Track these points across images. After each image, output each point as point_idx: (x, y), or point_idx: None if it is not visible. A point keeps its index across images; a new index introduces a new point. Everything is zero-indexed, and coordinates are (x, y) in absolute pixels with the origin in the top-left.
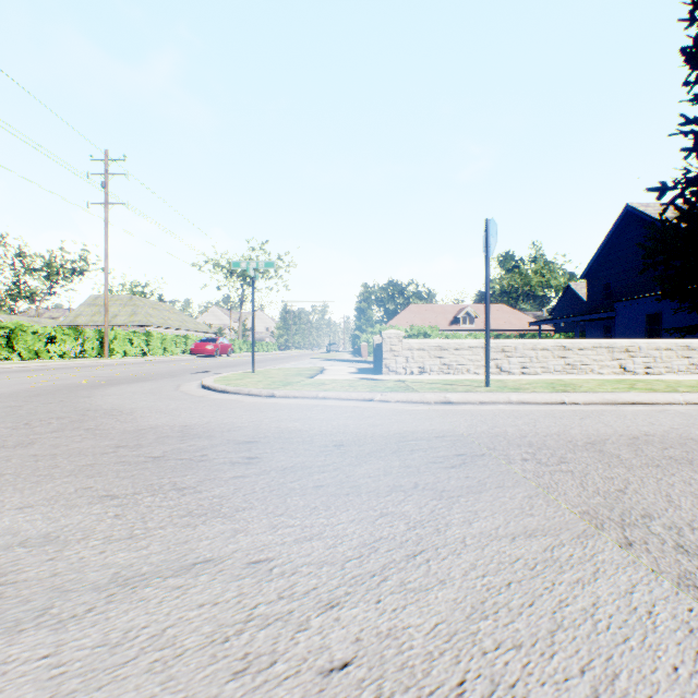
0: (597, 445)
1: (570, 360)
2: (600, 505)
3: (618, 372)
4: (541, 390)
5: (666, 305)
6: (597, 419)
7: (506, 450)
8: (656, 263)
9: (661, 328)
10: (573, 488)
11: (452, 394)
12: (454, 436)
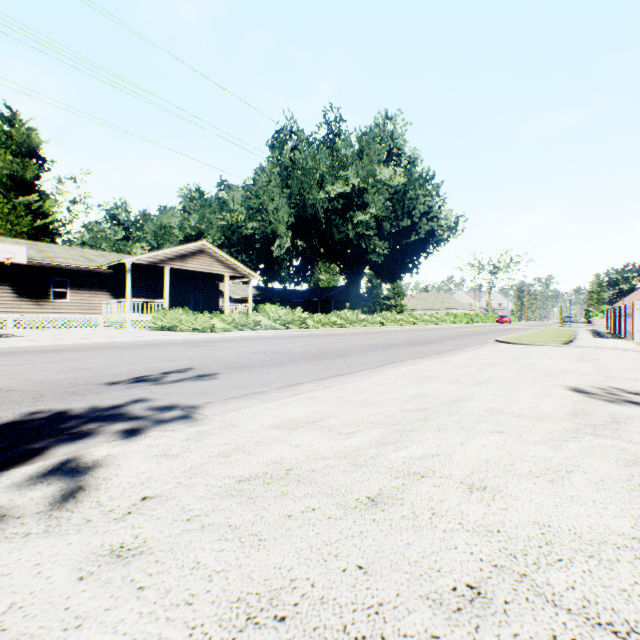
0: None
1: None
2: None
3: None
4: None
5: None
6: None
7: None
8: None
9: None
10: None
11: (602, 326)
12: None
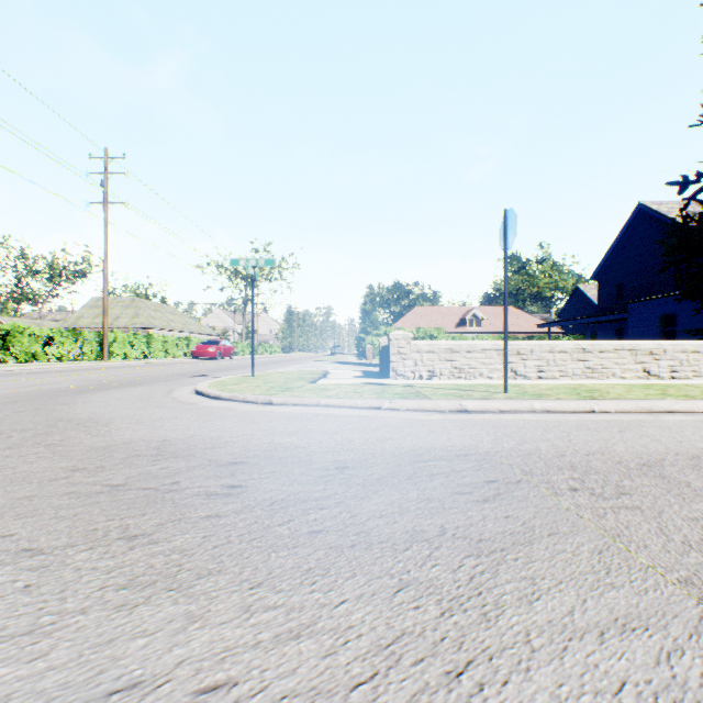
0: (654, 468)
1: (590, 363)
2: (702, 567)
3: (642, 376)
4: (566, 397)
5: (682, 306)
6: (638, 432)
7: (546, 475)
8: (677, 261)
9: (677, 330)
10: (652, 535)
11: (468, 401)
12: (478, 455)
